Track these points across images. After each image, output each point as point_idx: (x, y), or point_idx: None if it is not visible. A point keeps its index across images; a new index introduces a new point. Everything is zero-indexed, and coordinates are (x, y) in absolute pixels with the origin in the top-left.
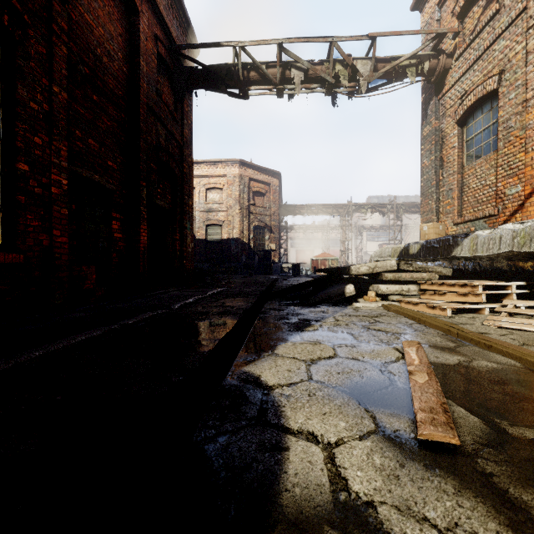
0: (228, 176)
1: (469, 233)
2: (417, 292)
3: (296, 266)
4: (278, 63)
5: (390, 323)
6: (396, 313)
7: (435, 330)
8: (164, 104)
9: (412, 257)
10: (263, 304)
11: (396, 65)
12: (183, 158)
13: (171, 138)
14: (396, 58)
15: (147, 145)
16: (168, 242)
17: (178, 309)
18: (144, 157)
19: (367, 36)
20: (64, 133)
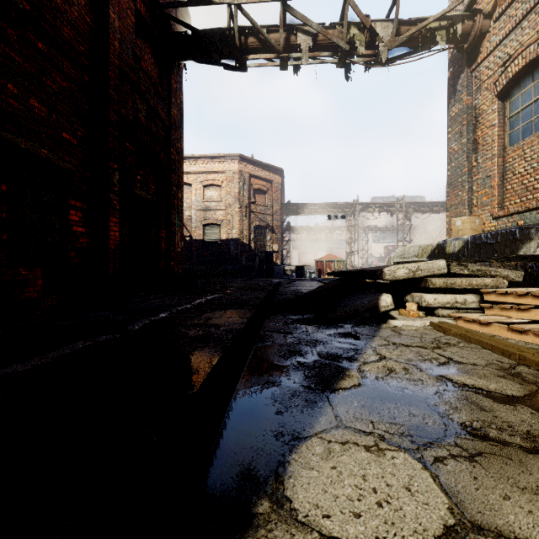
0: (227, 172)
1: None
2: (480, 305)
3: (300, 269)
4: (281, 26)
5: (474, 364)
6: (462, 339)
7: None
8: (145, 74)
9: (451, 257)
10: (262, 323)
11: (423, 27)
12: (170, 143)
13: (154, 117)
14: (423, 20)
15: (120, 119)
16: (152, 240)
17: (138, 330)
18: (116, 132)
19: None
20: None
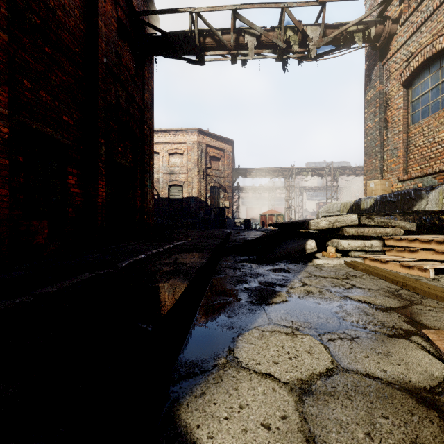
0: (188, 143)
1: (435, 185)
2: (382, 248)
3: (247, 221)
4: (232, 29)
5: (370, 288)
6: (366, 272)
7: (438, 303)
8: (124, 67)
9: (364, 212)
10: (217, 262)
11: (344, 30)
12: (143, 121)
13: (132, 101)
14: (344, 24)
15: (106, 104)
16: (130, 198)
17: (125, 267)
18: (103, 115)
19: (317, 2)
20: (4, 78)
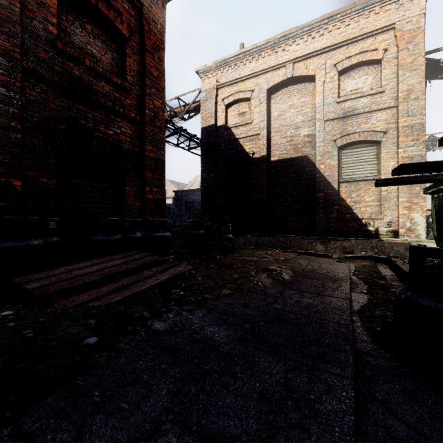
0: None
1: None
2: None
3: None
4: (430, 141)
5: None
6: None
7: None
8: None
9: None
10: None
11: None
12: None
13: None
14: None
15: None
16: None
17: None
18: None
19: None
20: None
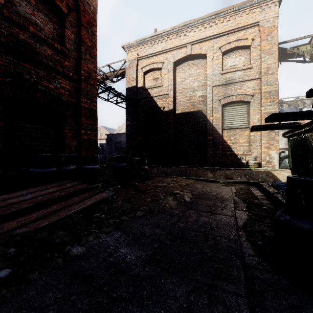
0: None
1: None
2: None
3: None
4: (279, 103)
5: None
6: None
7: None
8: None
9: None
10: None
11: None
12: None
13: None
14: None
15: None
16: None
17: None
18: None
19: None
20: None
